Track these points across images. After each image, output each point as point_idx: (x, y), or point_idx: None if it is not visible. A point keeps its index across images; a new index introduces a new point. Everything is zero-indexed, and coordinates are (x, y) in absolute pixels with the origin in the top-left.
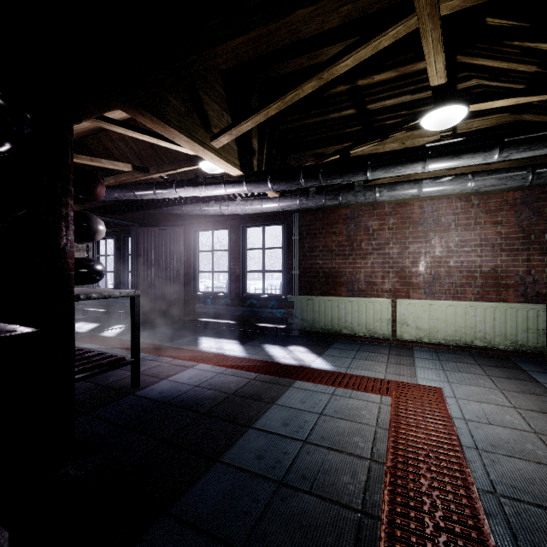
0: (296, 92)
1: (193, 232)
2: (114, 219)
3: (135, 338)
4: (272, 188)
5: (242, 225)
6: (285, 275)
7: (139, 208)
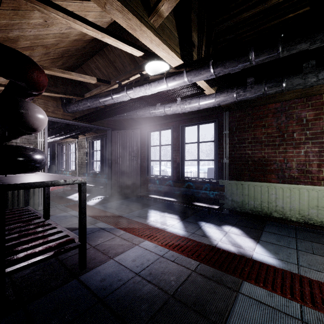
0: None
1: (147, 133)
2: (96, 125)
3: (81, 222)
4: (213, 72)
5: (181, 125)
6: (216, 163)
7: (108, 115)
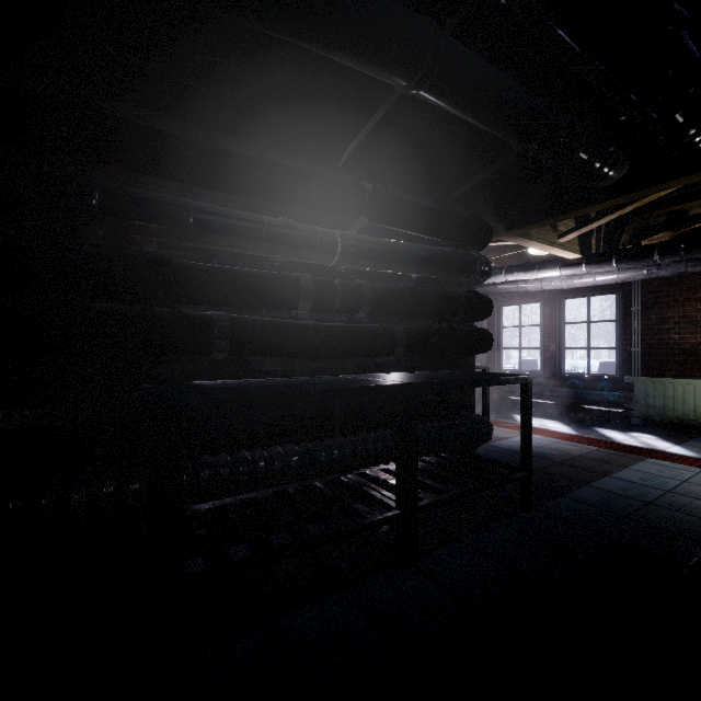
0: (656, 194)
1: (497, 308)
2: None
3: (486, 401)
4: (616, 267)
5: (558, 297)
6: (619, 353)
7: None
